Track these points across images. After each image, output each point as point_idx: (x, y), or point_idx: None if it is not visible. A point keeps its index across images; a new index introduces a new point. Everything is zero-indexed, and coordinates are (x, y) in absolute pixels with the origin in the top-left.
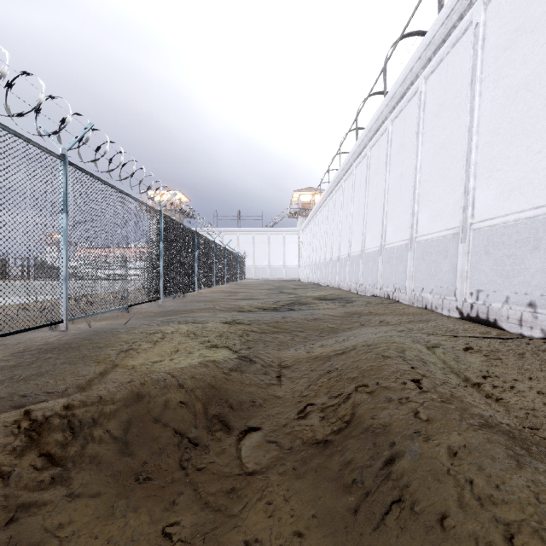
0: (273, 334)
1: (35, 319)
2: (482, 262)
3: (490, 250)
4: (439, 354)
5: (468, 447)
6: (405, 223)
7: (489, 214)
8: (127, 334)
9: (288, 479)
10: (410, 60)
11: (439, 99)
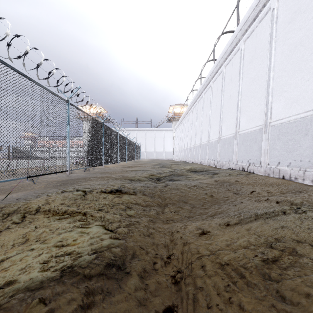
0: (158, 207)
1: None
2: None
3: None
4: None
5: None
6: (258, 113)
7: None
8: None
9: None
10: None
11: (294, 7)
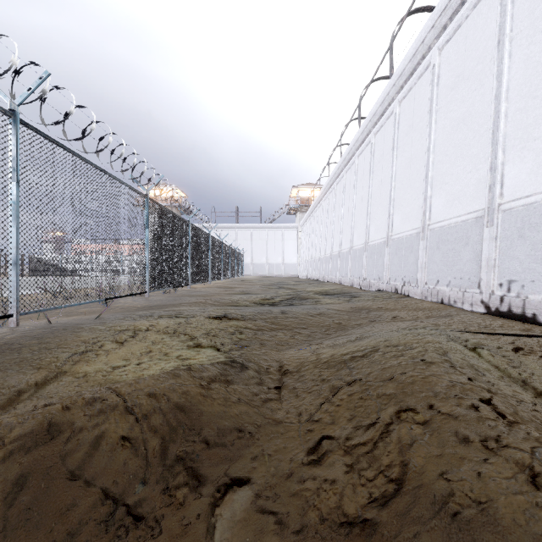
0: (271, 332)
1: None
2: (515, 247)
3: (525, 233)
4: (487, 357)
5: None
6: (416, 211)
7: (523, 191)
8: (90, 332)
9: None
10: (422, 30)
11: (457, 69)
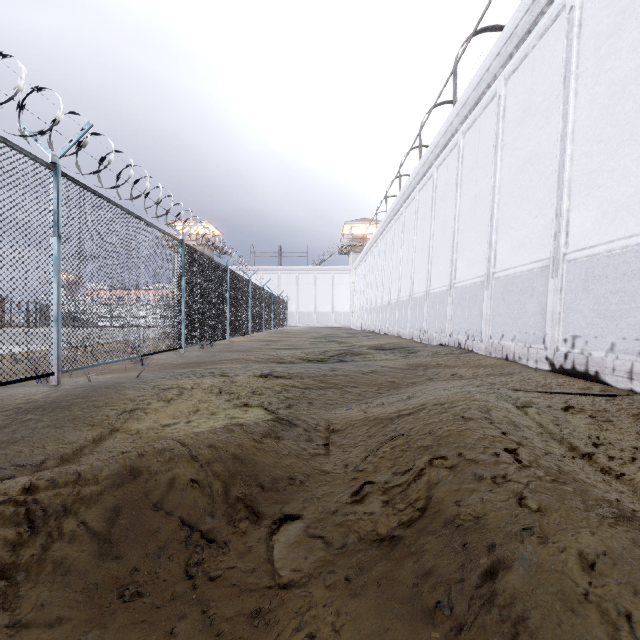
0: (319, 391)
1: (15, 370)
2: (579, 301)
3: (589, 286)
4: (533, 415)
5: (610, 555)
6: (480, 257)
7: (588, 241)
8: (134, 390)
9: (339, 597)
10: (487, 57)
11: (523, 103)
